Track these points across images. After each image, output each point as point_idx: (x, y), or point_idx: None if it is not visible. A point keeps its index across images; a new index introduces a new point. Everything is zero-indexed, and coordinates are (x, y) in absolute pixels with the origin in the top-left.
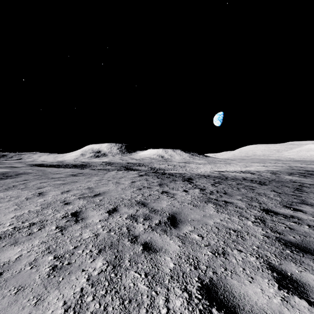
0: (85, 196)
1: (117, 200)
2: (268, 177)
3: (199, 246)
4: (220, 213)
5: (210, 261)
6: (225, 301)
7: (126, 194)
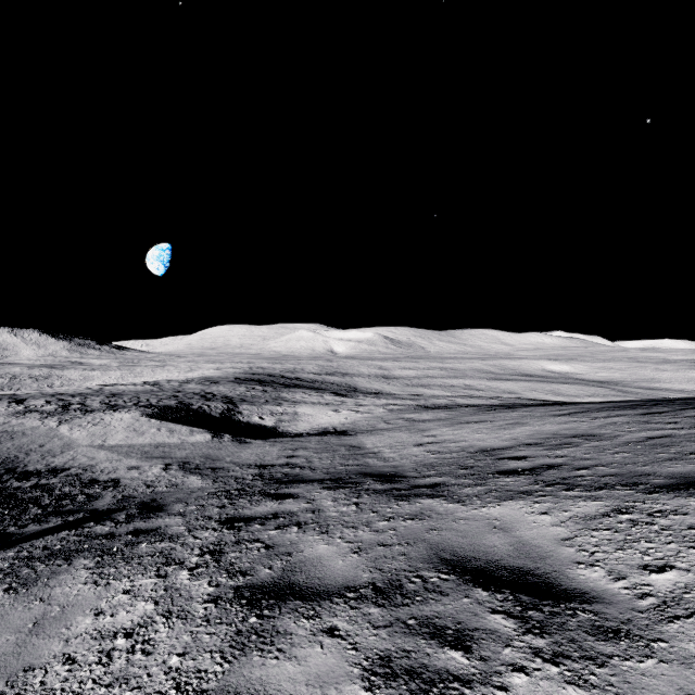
0: None
1: None
2: (165, 388)
3: (1, 422)
4: (26, 414)
5: (3, 423)
6: (3, 425)
7: None
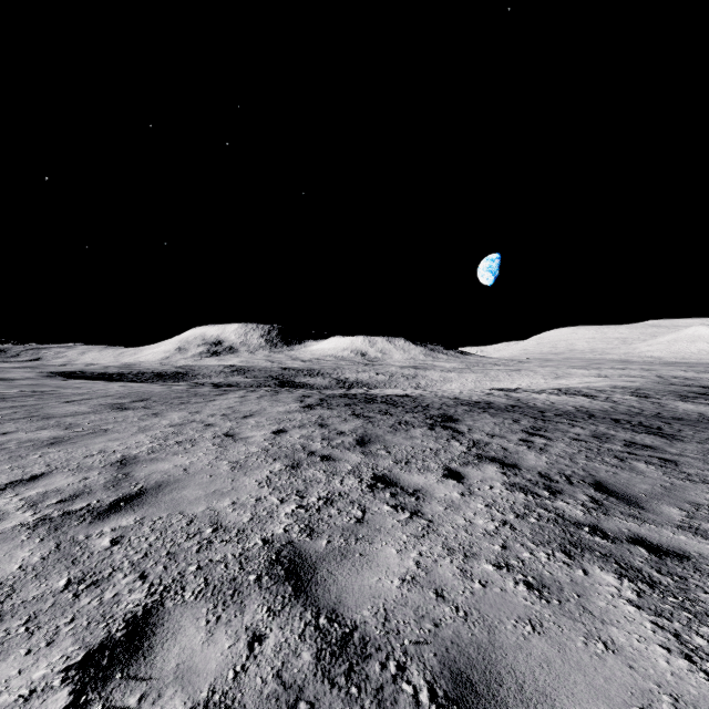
0: (76, 506)
1: (184, 542)
2: (636, 406)
3: None
4: None
5: None
6: None
7: (238, 496)
